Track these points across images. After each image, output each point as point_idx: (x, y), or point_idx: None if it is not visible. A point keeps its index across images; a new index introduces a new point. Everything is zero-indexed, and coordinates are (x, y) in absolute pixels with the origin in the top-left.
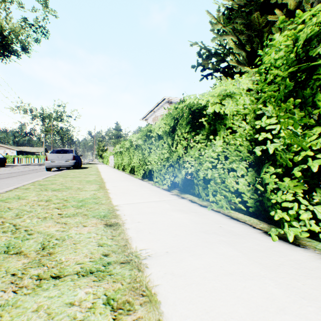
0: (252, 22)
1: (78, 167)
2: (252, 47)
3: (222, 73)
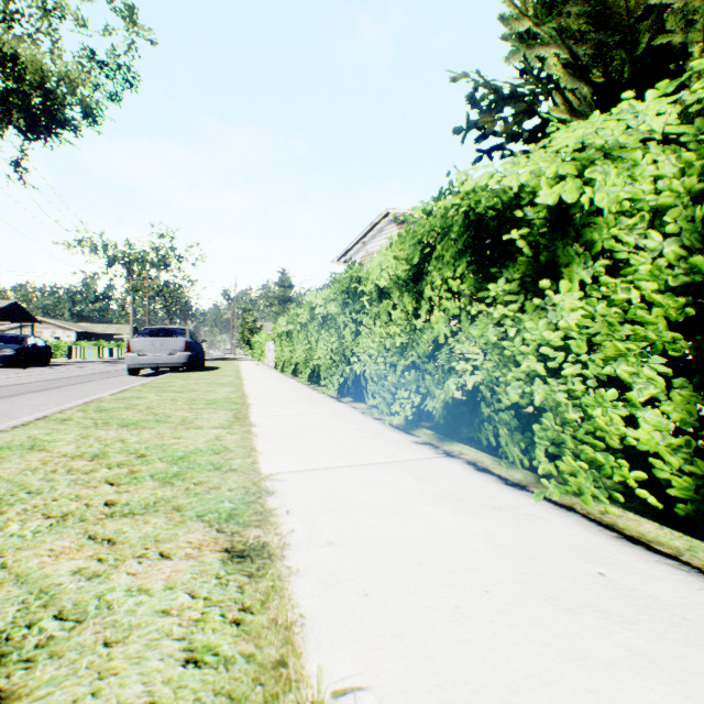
0: (610, 9)
1: (199, 366)
2: (607, 74)
3: (529, 142)
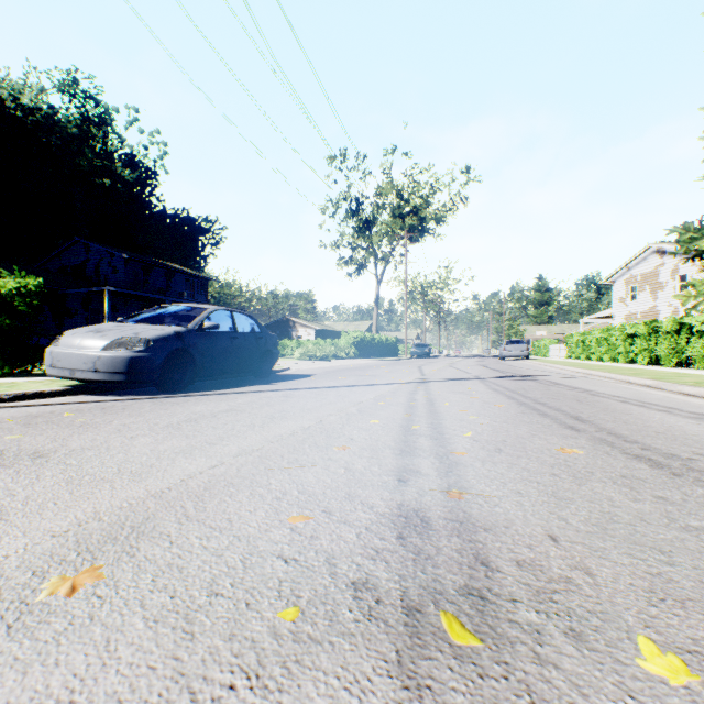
0: None
1: None
2: None
3: None
